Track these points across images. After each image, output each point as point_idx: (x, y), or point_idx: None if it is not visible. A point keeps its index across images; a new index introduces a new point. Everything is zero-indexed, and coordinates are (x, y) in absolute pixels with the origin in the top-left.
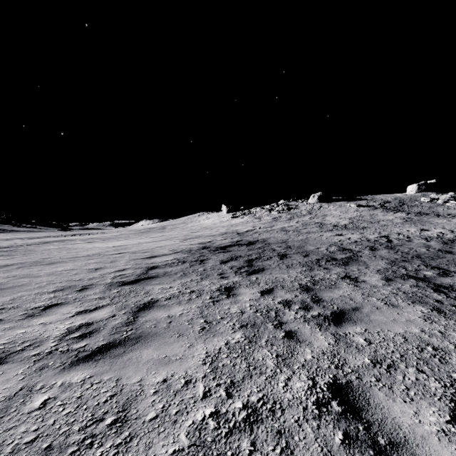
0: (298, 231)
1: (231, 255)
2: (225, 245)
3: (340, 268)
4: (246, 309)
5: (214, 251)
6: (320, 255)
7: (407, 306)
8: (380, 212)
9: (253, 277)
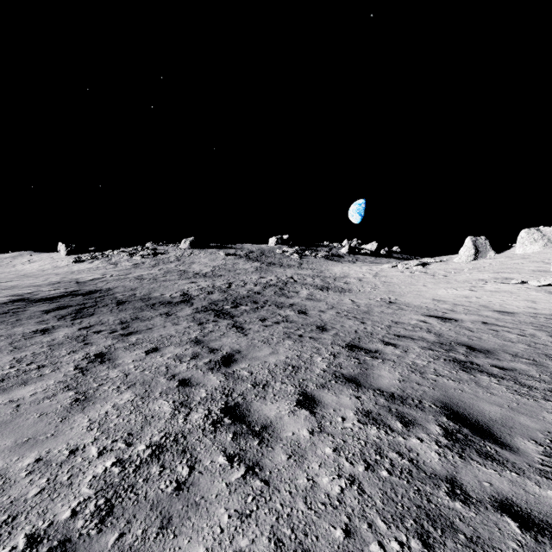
0: (155, 280)
1: (58, 305)
2: (54, 296)
3: (169, 308)
4: (58, 338)
5: (36, 303)
6: (160, 300)
7: (186, 324)
8: (242, 261)
9: (78, 321)
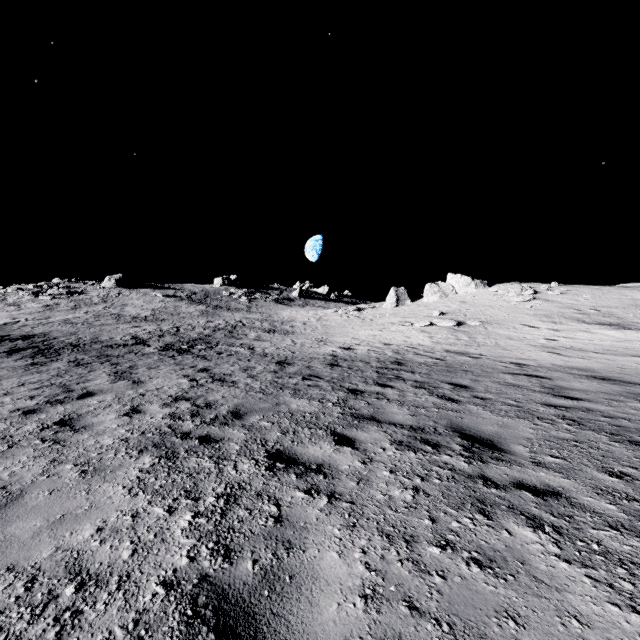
0: (90, 324)
1: (10, 348)
2: None
3: (129, 349)
4: (62, 367)
5: None
6: (114, 343)
7: (157, 357)
8: (185, 304)
9: (53, 358)
